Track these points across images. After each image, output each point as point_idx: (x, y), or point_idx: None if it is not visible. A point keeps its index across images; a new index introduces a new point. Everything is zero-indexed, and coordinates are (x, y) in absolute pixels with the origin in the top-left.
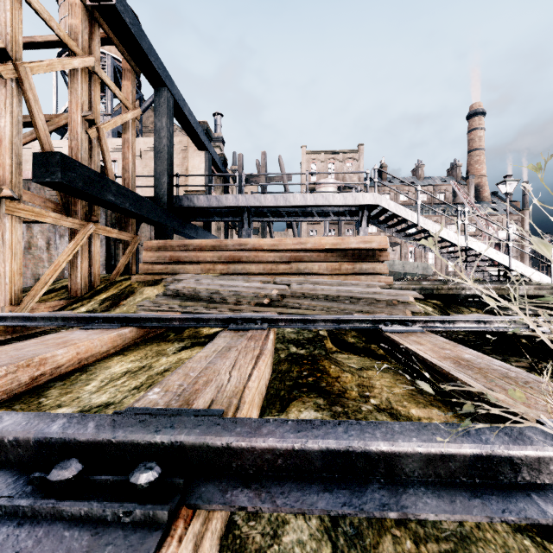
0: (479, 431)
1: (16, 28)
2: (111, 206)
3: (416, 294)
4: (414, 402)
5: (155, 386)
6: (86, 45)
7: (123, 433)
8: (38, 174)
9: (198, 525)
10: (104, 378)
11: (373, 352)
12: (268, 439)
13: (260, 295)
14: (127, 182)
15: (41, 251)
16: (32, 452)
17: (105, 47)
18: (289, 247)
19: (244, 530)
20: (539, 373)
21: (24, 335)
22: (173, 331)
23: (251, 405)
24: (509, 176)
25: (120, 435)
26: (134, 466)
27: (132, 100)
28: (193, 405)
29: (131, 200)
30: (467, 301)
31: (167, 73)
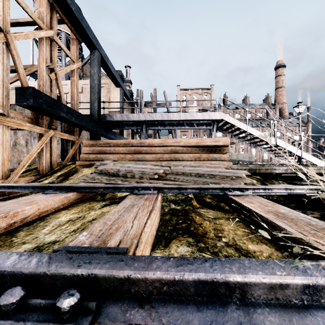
0: (304, 266)
1: (6, 12)
2: (64, 120)
3: (246, 172)
4: (250, 240)
5: (84, 231)
6: (49, 23)
7: (55, 267)
8: (19, 100)
9: None
10: (55, 225)
11: (222, 207)
12: (156, 272)
13: (152, 173)
14: (73, 106)
15: (22, 147)
16: None
17: (61, 26)
18: (170, 144)
19: None
20: None
21: (9, 197)
22: (99, 195)
23: (146, 243)
24: (300, 102)
25: (53, 269)
26: (62, 290)
27: (76, 57)
28: (107, 244)
29: (76, 116)
30: (277, 176)
31: (97, 41)
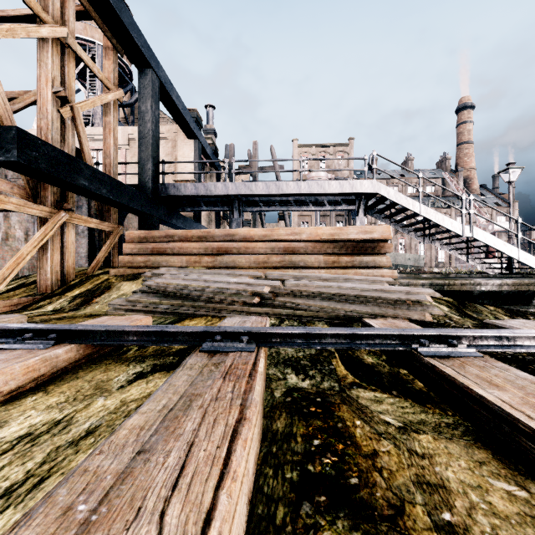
0: None
1: None
2: (86, 193)
3: (433, 292)
4: None
5: None
6: (58, 14)
7: None
8: None
9: None
10: None
11: (408, 385)
12: None
13: (249, 293)
14: (108, 168)
15: (19, 242)
16: None
17: (96, 36)
18: (283, 238)
19: None
20: None
21: None
22: None
23: None
24: (512, 164)
25: None
26: None
27: (114, 81)
28: None
29: (109, 186)
30: (482, 297)
31: (151, 53)
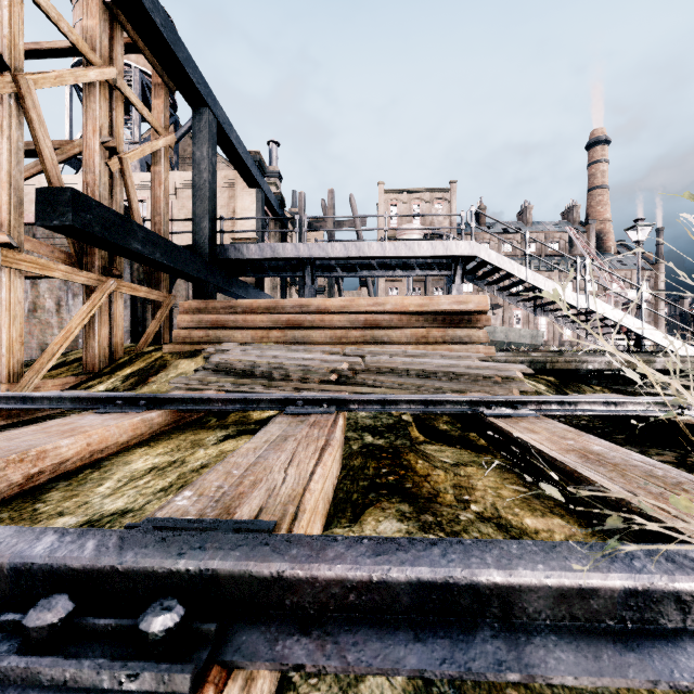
0: (629, 554)
1: (16, 29)
2: (138, 257)
3: (525, 368)
4: (528, 508)
5: (186, 488)
6: (106, 52)
7: (133, 557)
8: (43, 216)
9: (235, 691)
10: (123, 477)
11: (472, 442)
12: (335, 566)
13: (326, 370)
14: (158, 227)
15: (50, 314)
16: (6, 583)
17: (132, 57)
18: (364, 309)
19: (303, 692)
20: (689, 470)
21: (23, 421)
22: (214, 415)
23: (314, 514)
24: (641, 220)
25: (129, 560)
26: (148, 603)
27: (164, 123)
28: (234, 515)
29: (163, 249)
30: (590, 377)
31: (208, 90)
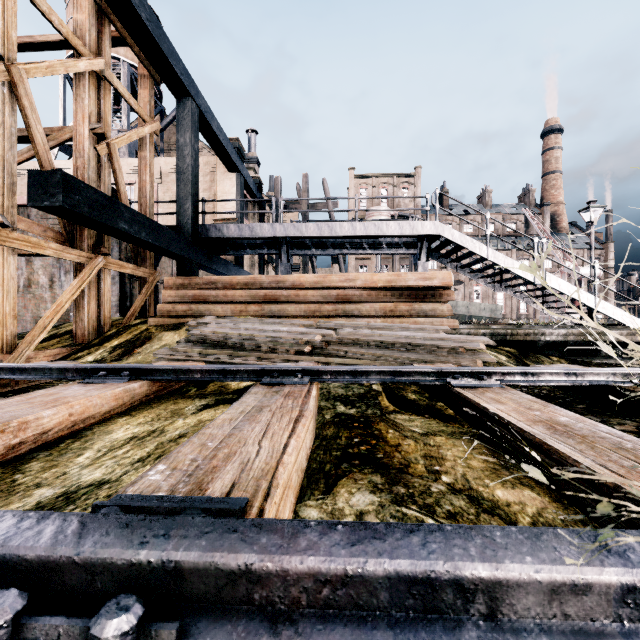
0: (622, 544)
1: (9, 21)
2: (124, 236)
3: (487, 340)
4: (498, 479)
5: (160, 462)
6: (95, 45)
7: (91, 546)
8: (35, 197)
9: None
10: (102, 447)
11: (440, 411)
12: (307, 558)
13: (301, 342)
14: (144, 208)
15: (44, 289)
16: None
17: (121, 52)
18: (336, 285)
19: None
20: None
21: (13, 390)
22: (194, 385)
23: (287, 488)
24: (593, 202)
25: (87, 551)
26: (107, 596)
27: (150, 112)
28: (206, 491)
29: (148, 228)
30: (547, 348)
31: (191, 80)
